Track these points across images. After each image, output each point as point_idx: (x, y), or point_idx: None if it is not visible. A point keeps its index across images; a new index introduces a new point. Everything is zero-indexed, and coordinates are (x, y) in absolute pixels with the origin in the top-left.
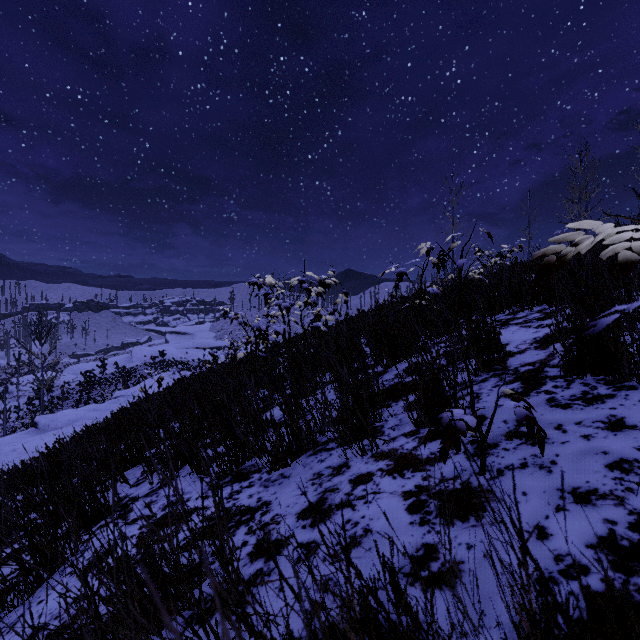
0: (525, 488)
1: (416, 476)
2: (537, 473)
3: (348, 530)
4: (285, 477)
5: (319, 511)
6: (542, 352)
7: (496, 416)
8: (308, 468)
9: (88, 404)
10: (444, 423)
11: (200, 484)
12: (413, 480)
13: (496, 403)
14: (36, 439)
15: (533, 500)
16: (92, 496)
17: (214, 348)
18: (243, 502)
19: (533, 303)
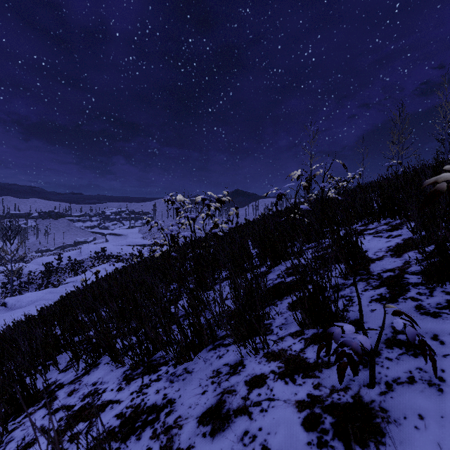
0: (420, 409)
1: (307, 383)
2: (428, 391)
3: (246, 445)
4: (188, 372)
5: (218, 416)
6: (398, 260)
7: (372, 321)
8: (208, 364)
9: (48, 287)
10: (336, 340)
11: (116, 374)
12: (304, 388)
13: (384, 320)
14: (4, 316)
15: (432, 427)
16: (22, 386)
17: (141, 245)
18: (150, 398)
19: (380, 217)
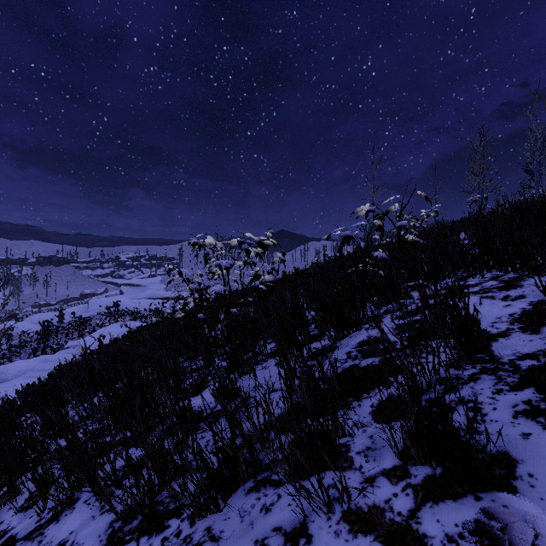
0: None
1: None
2: None
3: None
4: (213, 539)
5: None
6: (536, 337)
7: (531, 459)
8: (247, 523)
9: (45, 352)
10: None
11: (99, 526)
12: None
13: None
14: None
15: None
16: None
17: (164, 298)
18: None
19: (484, 269)
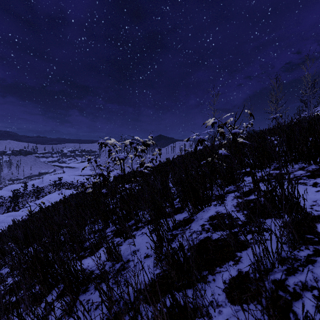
0: None
1: None
2: None
3: None
4: None
5: None
6: None
7: None
8: None
9: (14, 208)
10: None
11: None
12: None
13: None
14: None
15: None
16: None
17: (89, 175)
18: None
19: (294, 162)
